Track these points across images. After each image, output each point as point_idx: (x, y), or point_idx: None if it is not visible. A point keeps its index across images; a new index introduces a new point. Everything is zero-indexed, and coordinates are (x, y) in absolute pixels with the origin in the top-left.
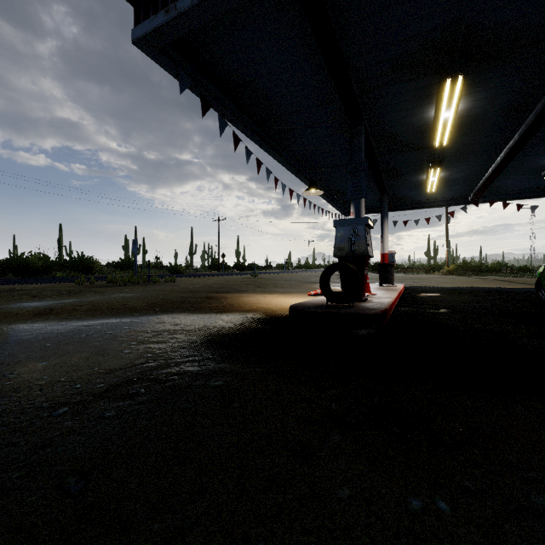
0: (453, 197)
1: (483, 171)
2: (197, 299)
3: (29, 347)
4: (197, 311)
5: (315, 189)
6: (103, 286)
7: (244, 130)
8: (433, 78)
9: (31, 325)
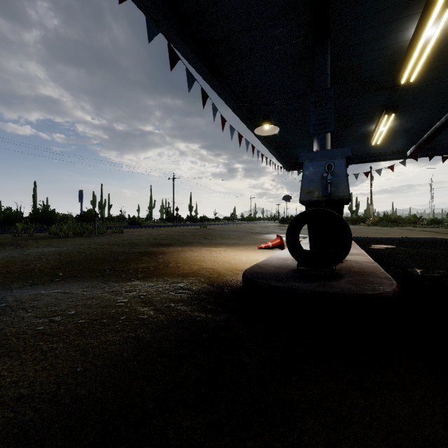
0: (393, 151)
1: (434, 120)
2: (129, 255)
3: None
4: (115, 276)
5: (270, 124)
6: (41, 238)
7: (185, 52)
8: None
9: None
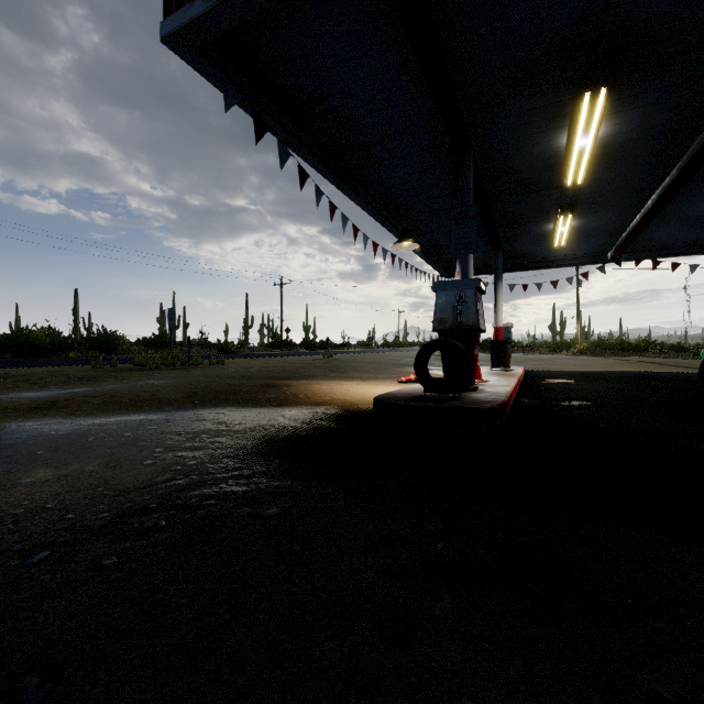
0: (588, 253)
1: (628, 219)
2: (252, 387)
3: (12, 455)
4: (251, 404)
5: (408, 241)
6: (128, 370)
7: (314, 163)
8: (567, 92)
9: (23, 424)
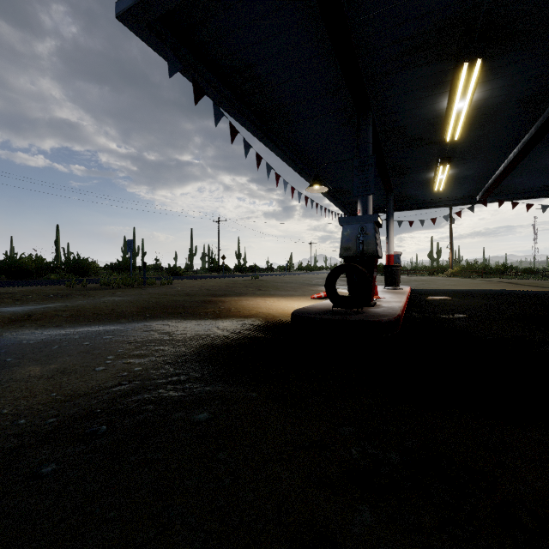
0: (461, 196)
1: (494, 168)
2: (193, 303)
3: None
4: (191, 316)
5: (319, 185)
6: (95, 289)
7: (243, 122)
8: (448, 63)
9: (0, 334)
